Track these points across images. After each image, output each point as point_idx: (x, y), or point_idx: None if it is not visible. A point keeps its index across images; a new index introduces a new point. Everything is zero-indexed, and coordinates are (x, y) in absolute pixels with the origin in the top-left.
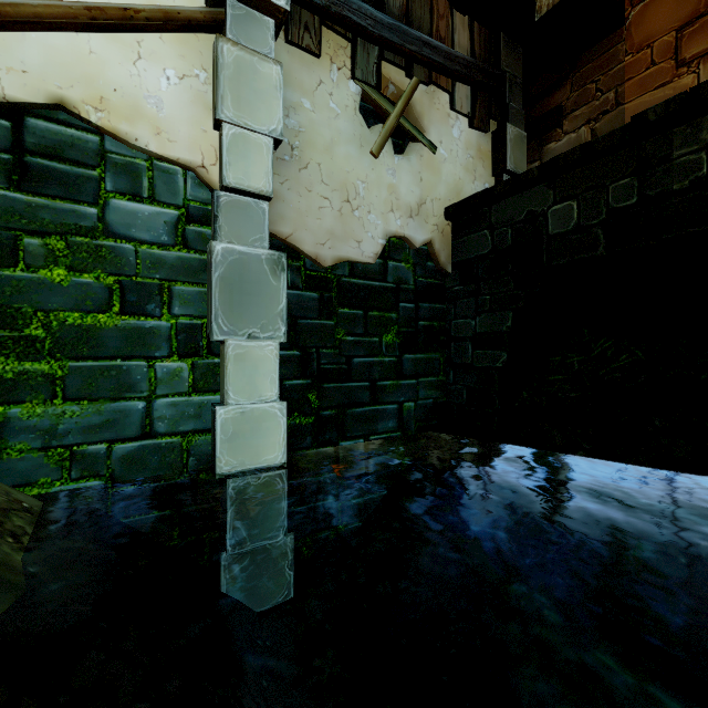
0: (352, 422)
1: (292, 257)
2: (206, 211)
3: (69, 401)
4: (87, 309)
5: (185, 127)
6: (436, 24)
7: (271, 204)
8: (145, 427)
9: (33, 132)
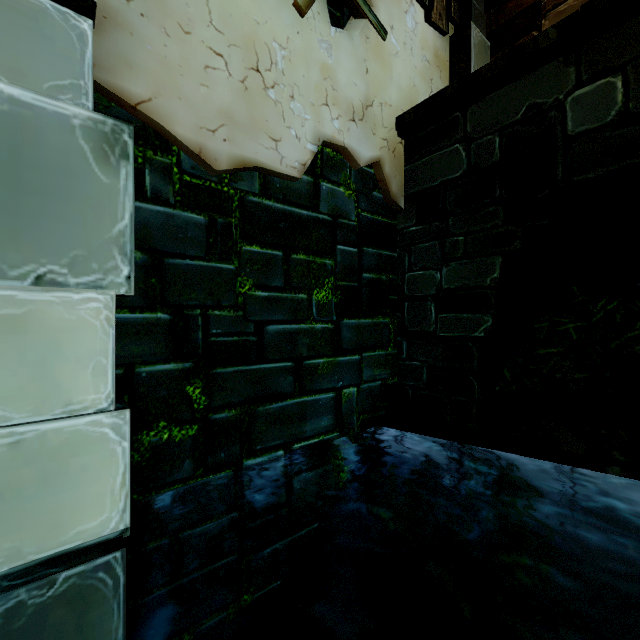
0: (265, 425)
1: (154, 145)
2: None
3: None
4: None
5: None
6: None
7: (103, 31)
8: None
9: None
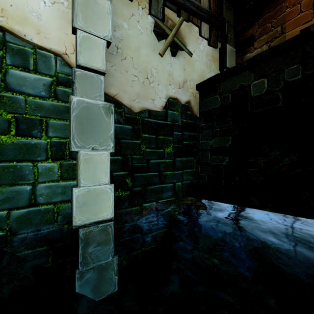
0: (149, 193)
1: (117, 106)
2: (68, 79)
3: None
4: None
5: (55, 31)
6: None
7: (105, 77)
8: (31, 200)
9: None
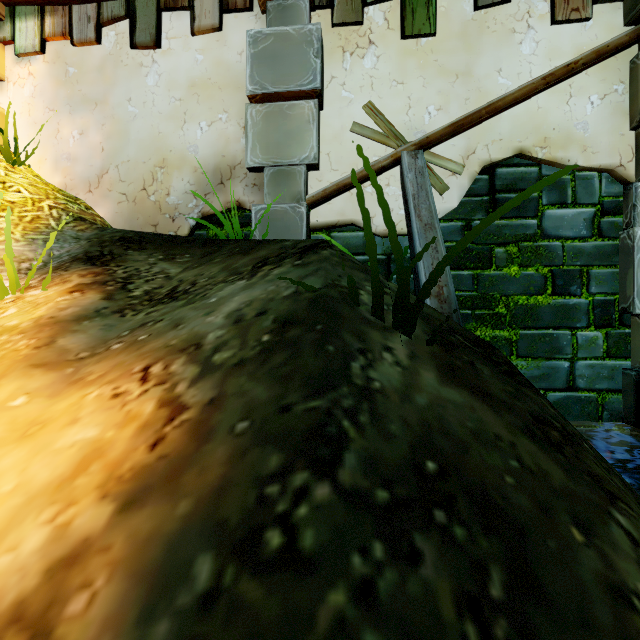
0: None
1: None
2: (617, 203)
3: (519, 357)
4: (530, 293)
5: (605, 138)
6: None
7: None
8: (568, 382)
9: (499, 177)
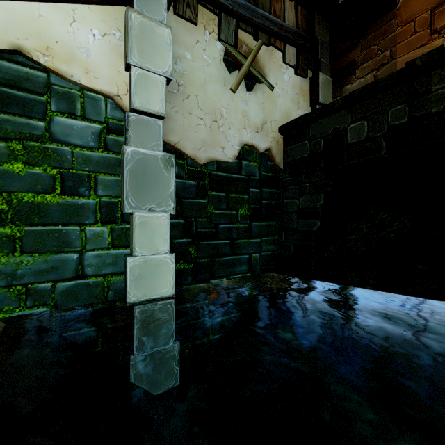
0: (218, 266)
1: (178, 157)
2: (120, 126)
3: (25, 253)
4: (38, 191)
5: (105, 69)
6: (273, 6)
7: (164, 121)
8: (78, 271)
9: None
